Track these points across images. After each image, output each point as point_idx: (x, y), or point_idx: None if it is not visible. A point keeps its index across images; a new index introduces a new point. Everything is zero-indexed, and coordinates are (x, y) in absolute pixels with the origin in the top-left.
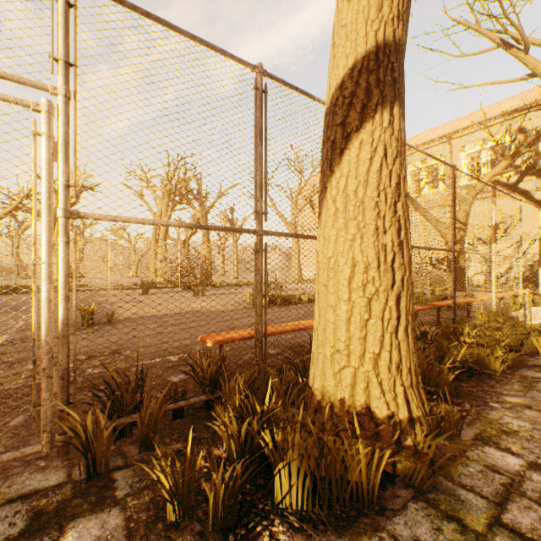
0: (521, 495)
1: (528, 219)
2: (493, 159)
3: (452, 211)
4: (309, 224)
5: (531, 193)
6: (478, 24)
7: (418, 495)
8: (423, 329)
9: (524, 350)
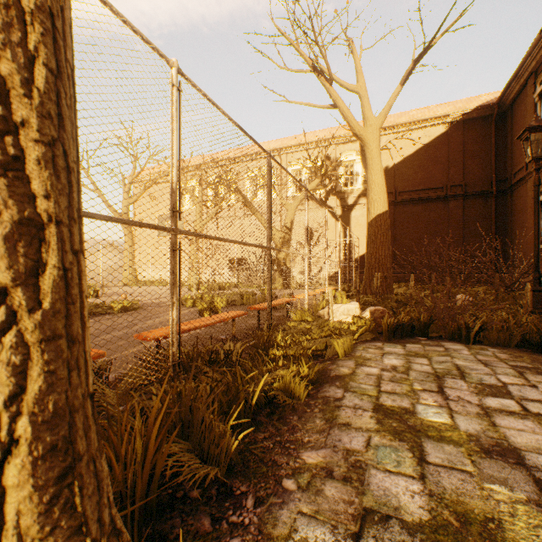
0: None
1: (332, 230)
2: (310, 177)
3: (268, 203)
4: (149, 218)
5: (334, 209)
6: (297, 43)
7: None
8: (228, 347)
9: (328, 354)
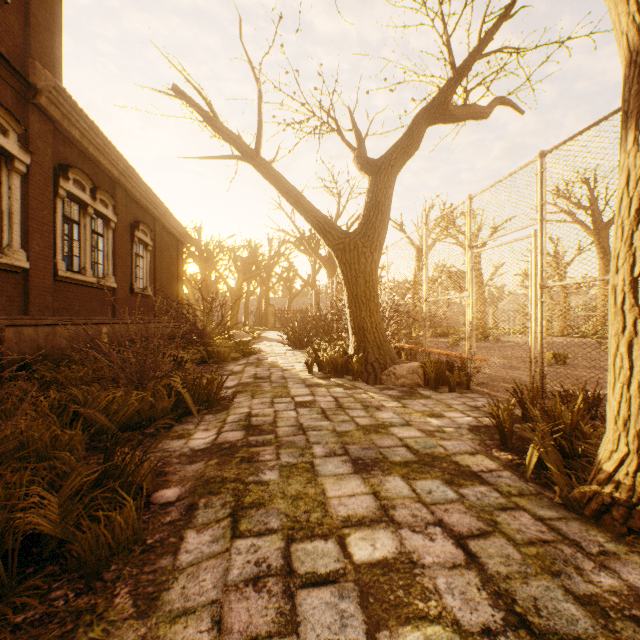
0: (558, 539)
1: None
2: None
3: None
4: None
5: None
6: None
7: (544, 495)
8: None
9: None
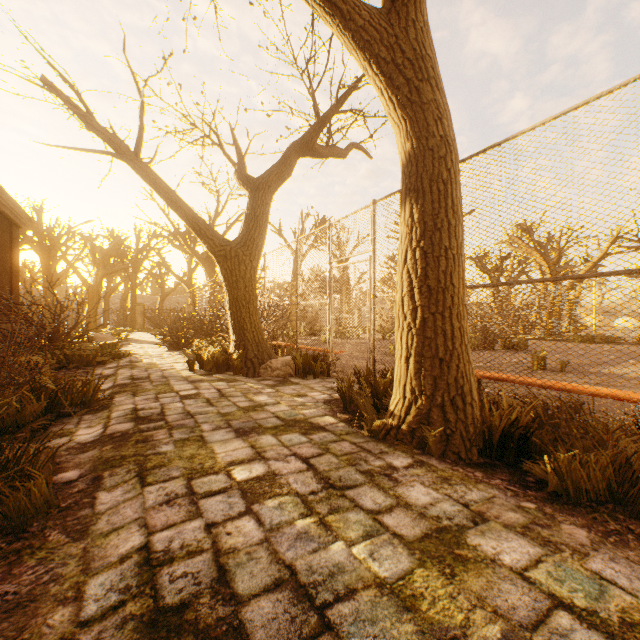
0: (361, 450)
1: None
2: None
3: None
4: None
5: None
6: None
7: (360, 432)
8: None
9: None
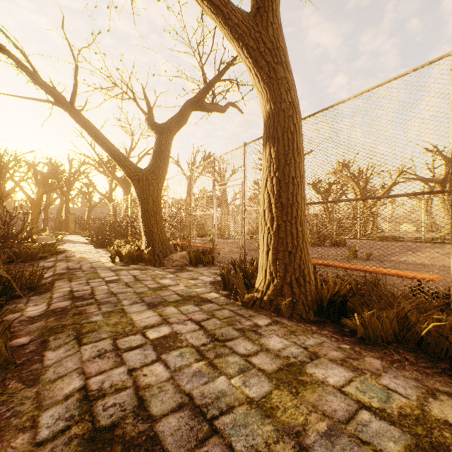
0: (236, 315)
1: None
2: None
3: None
4: None
5: None
6: None
7: (236, 303)
8: None
9: None
